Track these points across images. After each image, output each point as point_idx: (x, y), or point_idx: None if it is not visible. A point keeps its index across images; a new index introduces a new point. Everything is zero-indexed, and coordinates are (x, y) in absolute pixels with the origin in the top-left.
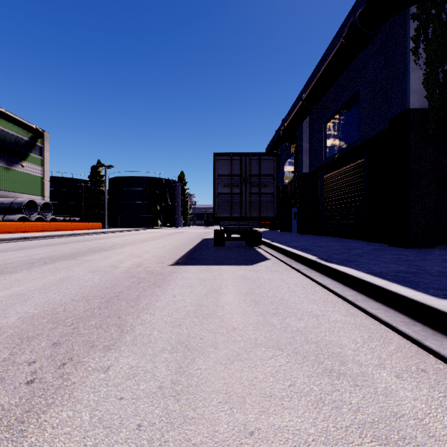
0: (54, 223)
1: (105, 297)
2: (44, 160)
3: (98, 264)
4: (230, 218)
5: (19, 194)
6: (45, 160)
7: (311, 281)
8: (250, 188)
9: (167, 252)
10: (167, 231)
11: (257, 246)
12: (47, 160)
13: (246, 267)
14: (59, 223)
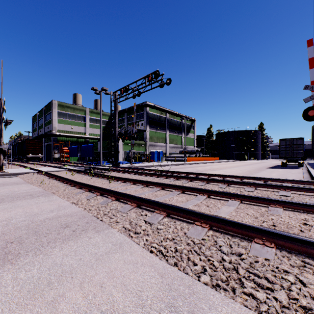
0: (205, 157)
1: (257, 169)
2: (194, 131)
3: (247, 167)
4: (285, 157)
5: (188, 146)
6: (194, 131)
7: (301, 171)
8: (292, 148)
9: (263, 167)
10: (254, 162)
11: (301, 167)
12: (195, 131)
13: (288, 169)
14: (206, 157)
